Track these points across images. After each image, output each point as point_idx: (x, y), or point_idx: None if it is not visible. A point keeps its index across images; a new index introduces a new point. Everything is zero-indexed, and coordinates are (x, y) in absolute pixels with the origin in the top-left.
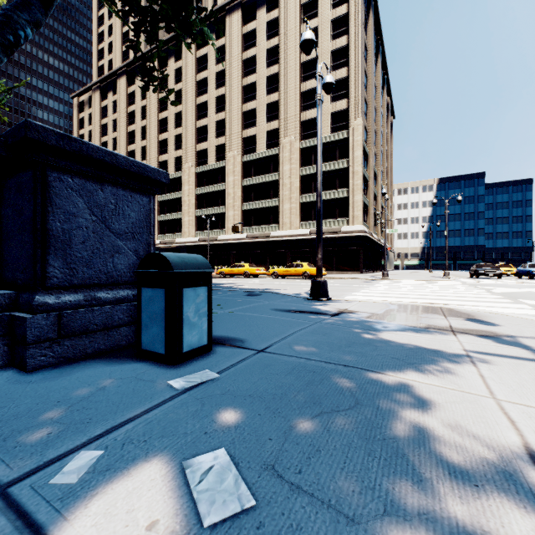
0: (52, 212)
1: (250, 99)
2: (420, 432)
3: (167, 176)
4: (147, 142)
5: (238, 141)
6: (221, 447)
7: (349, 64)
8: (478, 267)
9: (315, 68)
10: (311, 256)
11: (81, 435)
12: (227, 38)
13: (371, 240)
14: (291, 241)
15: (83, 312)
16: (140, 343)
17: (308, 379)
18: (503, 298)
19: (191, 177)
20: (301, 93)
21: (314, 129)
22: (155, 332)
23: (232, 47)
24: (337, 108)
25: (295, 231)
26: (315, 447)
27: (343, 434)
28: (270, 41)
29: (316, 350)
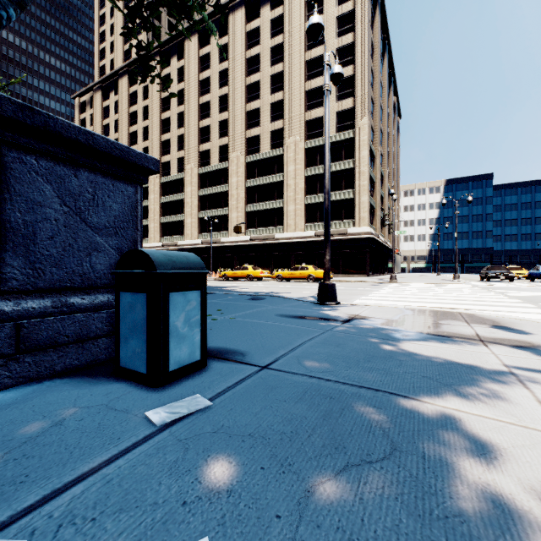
0: (10, 200)
1: (254, 98)
2: (494, 503)
3: (157, 163)
4: (149, 143)
5: (242, 141)
6: (205, 533)
7: (355, 62)
8: (489, 270)
9: (320, 66)
10: (316, 258)
11: (3, 508)
12: (231, 37)
13: (378, 242)
14: (295, 243)
15: (49, 321)
16: (118, 359)
17: (324, 408)
18: (523, 302)
19: (193, 178)
20: (306, 92)
21: (319, 129)
22: (136, 346)
23: (236, 45)
24: (343, 107)
25: (300, 233)
26: (346, 534)
27: (383, 506)
28: (274, 39)
29: (330, 366)
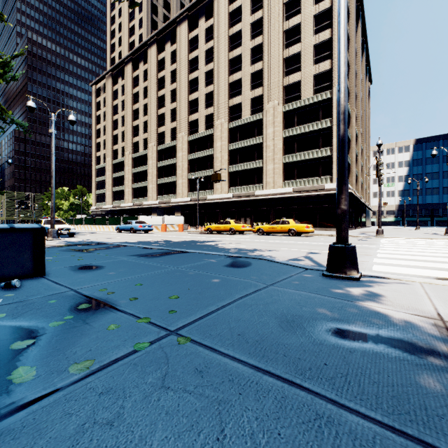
0: None
1: (236, 70)
2: None
3: None
4: (148, 117)
5: (225, 110)
6: None
7: (332, 26)
8: None
9: (298, 34)
10: (294, 213)
11: None
12: (215, 18)
13: (354, 197)
14: (274, 199)
15: None
16: None
17: None
18: None
19: (184, 145)
20: (284, 59)
21: (297, 93)
22: None
23: (220, 25)
24: (320, 69)
25: (278, 189)
26: None
27: None
28: (254, 15)
29: None
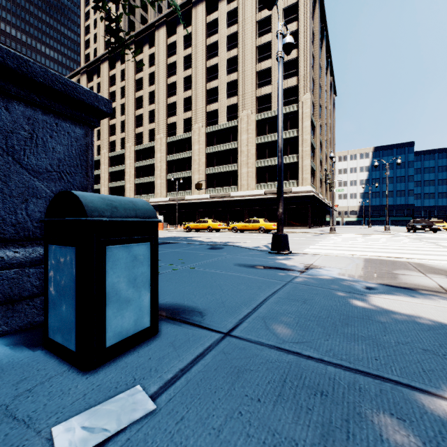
0: None
1: (213, 78)
2: None
3: (109, 104)
4: (126, 117)
5: (203, 115)
6: None
7: (298, 47)
8: (415, 223)
9: (269, 50)
10: (265, 213)
11: None
12: (193, 27)
13: (317, 199)
14: (248, 200)
15: None
16: (46, 327)
17: (318, 417)
18: None
19: (162, 146)
20: (257, 72)
21: (268, 104)
22: (64, 314)
23: (198, 34)
24: (288, 84)
25: (251, 191)
26: None
27: None
28: (230, 28)
29: (305, 333)
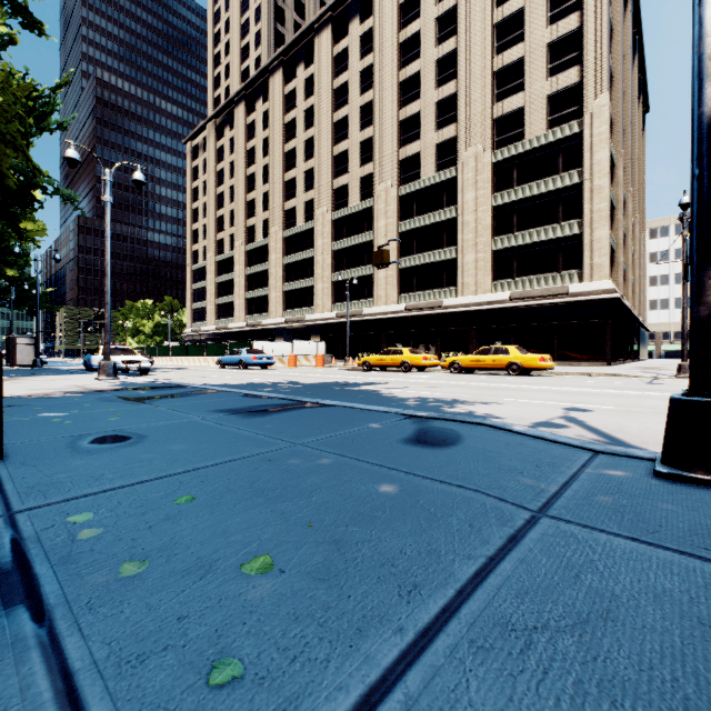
0: None
1: (410, 99)
2: None
3: None
4: (270, 186)
5: (393, 166)
6: None
7: (582, 6)
8: None
9: (519, 27)
10: (512, 336)
11: None
12: (377, 16)
13: (621, 307)
14: (477, 312)
15: None
16: None
17: None
18: None
19: (325, 227)
20: (494, 73)
21: (517, 129)
22: None
23: (384, 27)
24: (559, 85)
25: (484, 296)
26: None
27: None
28: (442, 3)
29: None
